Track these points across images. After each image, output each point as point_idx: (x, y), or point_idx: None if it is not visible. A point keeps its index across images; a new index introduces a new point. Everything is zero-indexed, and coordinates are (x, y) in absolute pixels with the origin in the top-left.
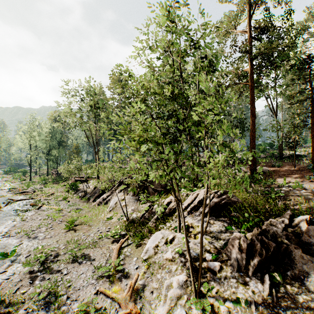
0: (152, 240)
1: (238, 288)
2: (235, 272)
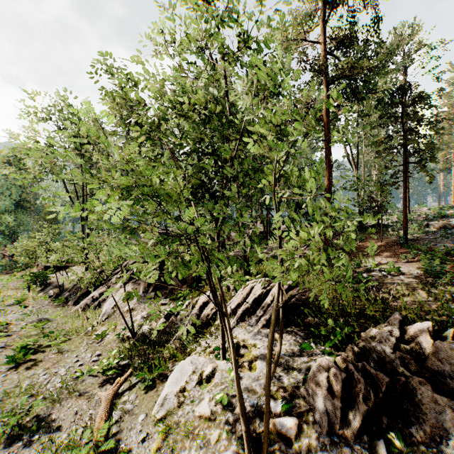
0: (174, 378)
1: None
2: (325, 435)
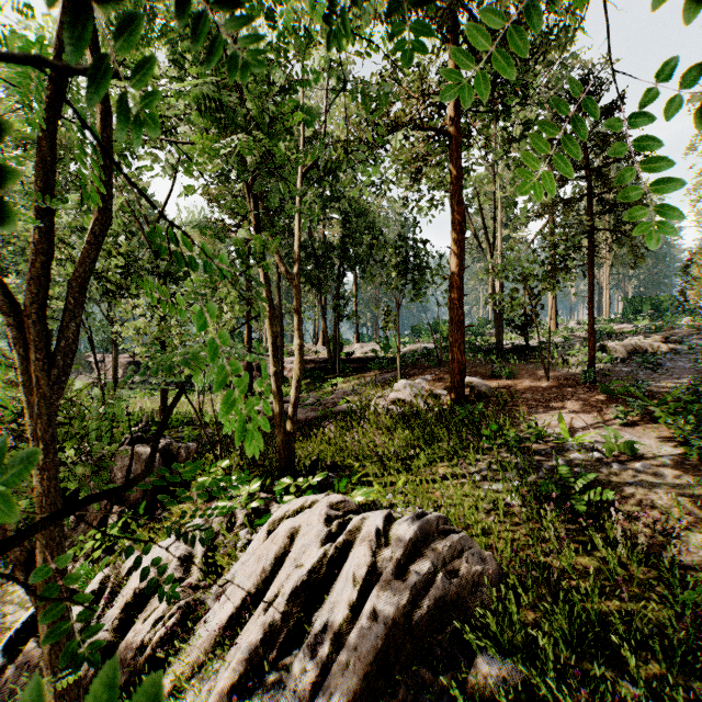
0: None
1: None
2: None
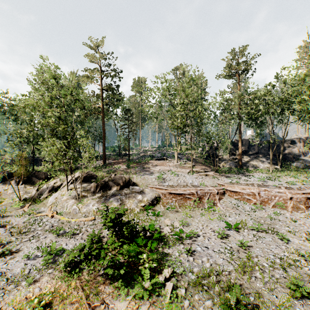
0: (52, 197)
1: (93, 196)
2: (92, 193)
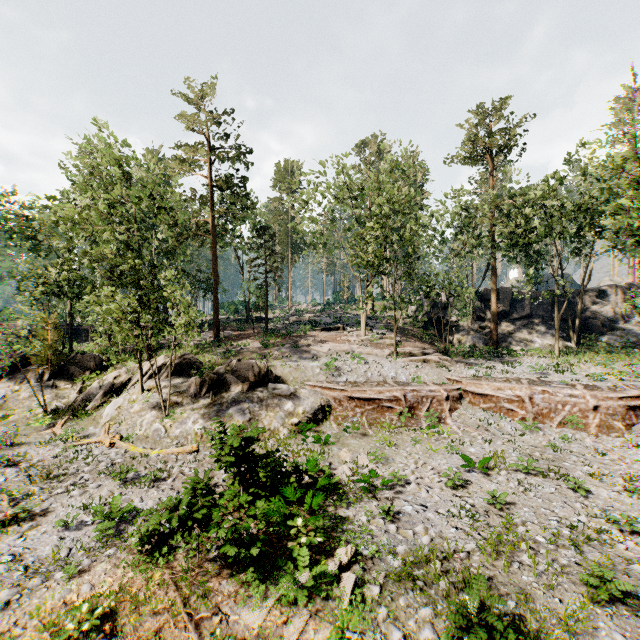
0: (112, 406)
1: (195, 404)
2: (193, 398)
